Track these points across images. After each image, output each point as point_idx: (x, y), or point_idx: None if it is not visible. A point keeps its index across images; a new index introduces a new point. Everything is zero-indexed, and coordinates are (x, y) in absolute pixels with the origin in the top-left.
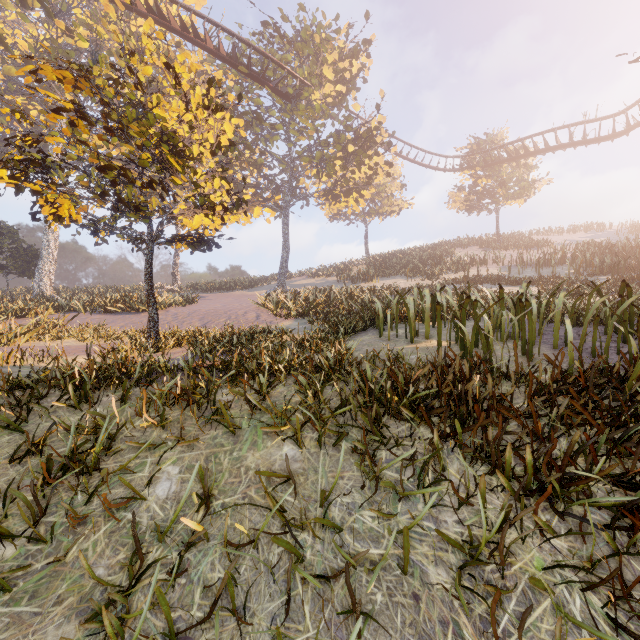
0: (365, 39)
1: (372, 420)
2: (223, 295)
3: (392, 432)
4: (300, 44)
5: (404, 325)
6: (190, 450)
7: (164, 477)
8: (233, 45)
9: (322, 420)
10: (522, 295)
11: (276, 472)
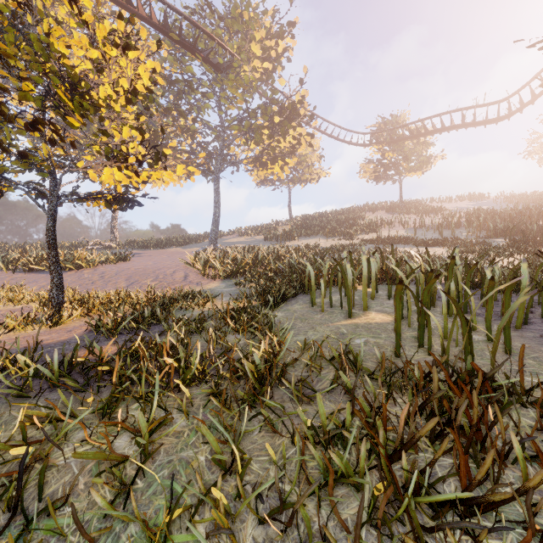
0: (289, 21)
1: None
2: (158, 252)
3: None
4: (230, 20)
5: (334, 290)
6: None
7: None
8: (164, 13)
9: None
10: (474, 265)
11: None
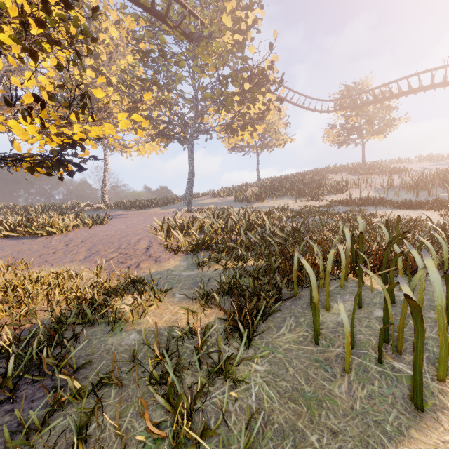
0: None
1: None
2: (139, 213)
3: None
4: None
5: (333, 285)
6: None
7: None
8: None
9: None
10: None
11: None
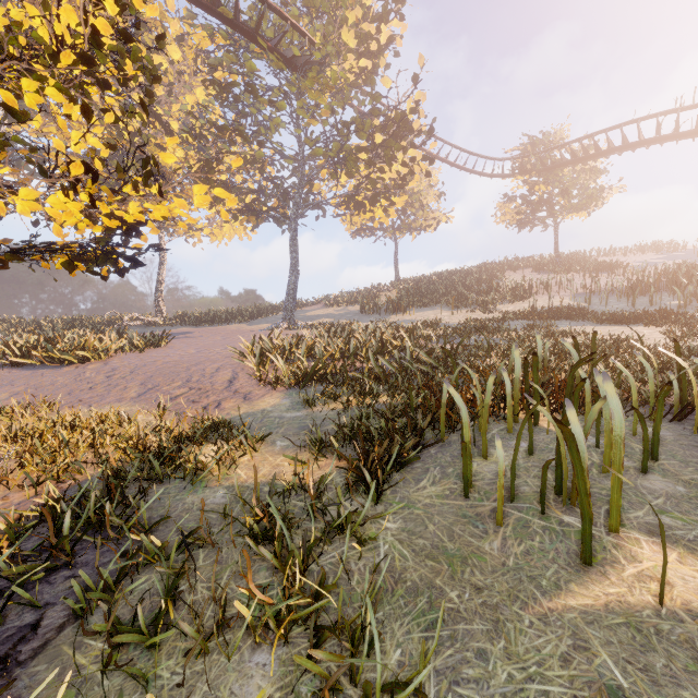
0: None
1: None
2: (213, 330)
3: None
4: None
5: (497, 428)
6: None
7: None
8: None
9: None
10: None
11: None
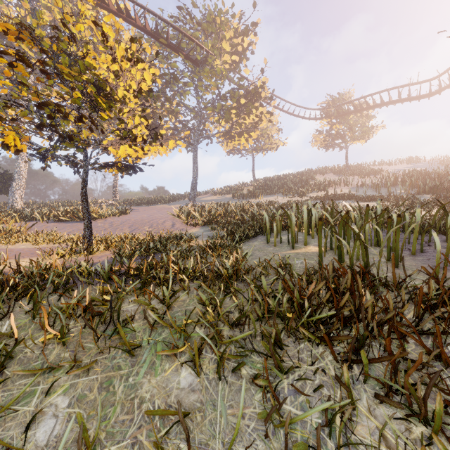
0: (253, 22)
1: (272, 343)
2: (149, 208)
3: (291, 352)
4: (206, 24)
5: (285, 232)
6: (85, 374)
7: (50, 412)
8: (156, 23)
9: (221, 338)
10: (383, 210)
11: (171, 406)
